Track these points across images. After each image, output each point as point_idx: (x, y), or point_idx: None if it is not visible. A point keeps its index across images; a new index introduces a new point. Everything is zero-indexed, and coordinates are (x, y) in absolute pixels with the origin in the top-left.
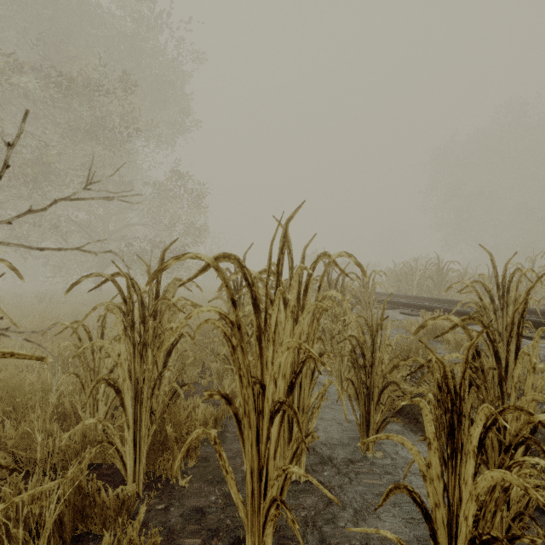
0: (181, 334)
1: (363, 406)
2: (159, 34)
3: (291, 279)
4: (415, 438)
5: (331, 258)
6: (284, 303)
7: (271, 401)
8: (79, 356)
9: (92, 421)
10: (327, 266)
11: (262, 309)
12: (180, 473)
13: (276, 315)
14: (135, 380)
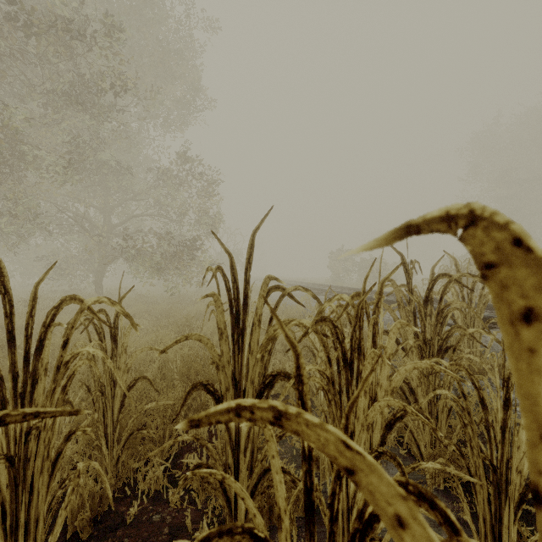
0: None
1: None
2: None
3: None
4: None
5: None
6: None
7: None
8: None
9: None
10: None
11: None
12: None
13: None
14: None
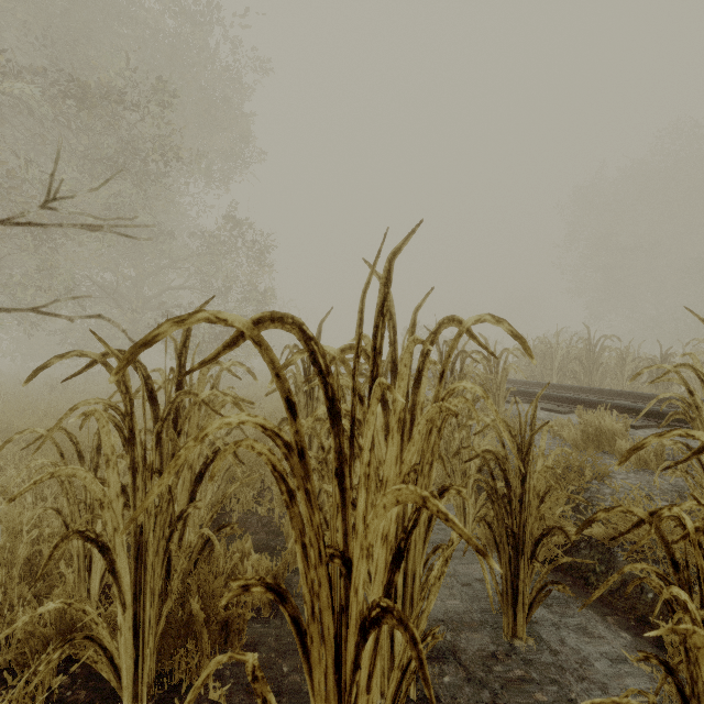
0: (219, 447)
1: (506, 564)
2: (209, 35)
3: (393, 362)
4: (586, 611)
5: (464, 325)
6: (383, 401)
7: (362, 595)
8: (61, 481)
9: (52, 607)
10: (456, 340)
11: (346, 411)
12: (211, 677)
13: (372, 432)
14: (137, 527)
